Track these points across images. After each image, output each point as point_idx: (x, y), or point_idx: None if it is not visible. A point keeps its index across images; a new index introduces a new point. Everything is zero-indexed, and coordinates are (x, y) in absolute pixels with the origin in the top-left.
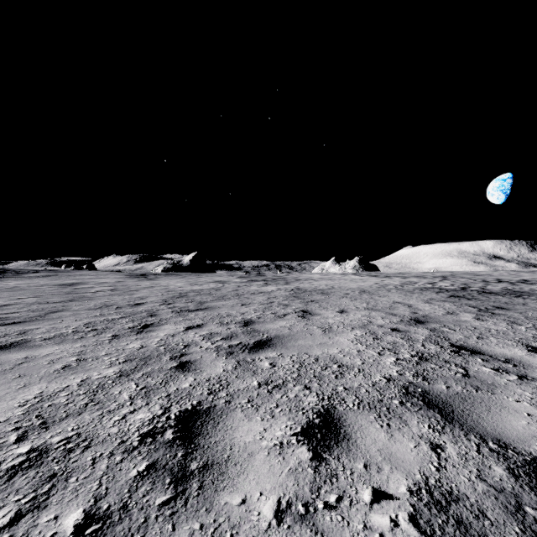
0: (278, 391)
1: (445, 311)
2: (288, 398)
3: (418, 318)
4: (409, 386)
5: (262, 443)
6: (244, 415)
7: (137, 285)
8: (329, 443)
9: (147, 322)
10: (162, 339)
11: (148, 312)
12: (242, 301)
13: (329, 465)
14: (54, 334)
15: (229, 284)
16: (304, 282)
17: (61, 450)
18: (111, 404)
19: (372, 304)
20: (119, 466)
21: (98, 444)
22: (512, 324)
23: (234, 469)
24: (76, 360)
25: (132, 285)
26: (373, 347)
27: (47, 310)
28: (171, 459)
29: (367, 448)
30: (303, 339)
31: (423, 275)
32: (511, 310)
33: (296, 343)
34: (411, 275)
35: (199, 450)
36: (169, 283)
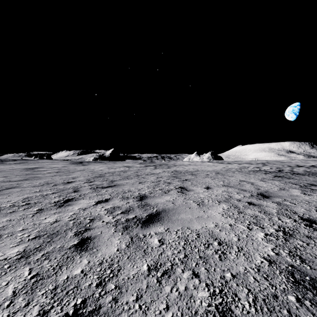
0: (167, 280)
1: (278, 187)
2: (178, 293)
3: (262, 193)
4: (293, 271)
5: None
6: None
7: (74, 169)
8: None
9: (69, 197)
10: (75, 213)
11: (74, 188)
12: (139, 180)
13: None
14: None
15: (132, 168)
16: (179, 167)
17: None
18: None
19: (227, 182)
20: None
21: None
22: None
23: None
24: None
25: (72, 169)
26: (241, 221)
27: (4, 187)
28: None
29: None
30: (184, 212)
31: (250, 162)
32: None
33: (179, 217)
34: (243, 162)
35: None
36: (95, 167)
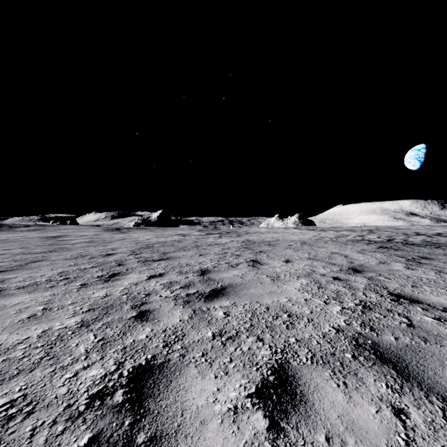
0: (231, 343)
1: (377, 261)
2: (241, 352)
3: (355, 267)
4: (359, 337)
5: (215, 407)
6: (198, 372)
7: (111, 238)
8: (286, 407)
9: (114, 271)
10: (126, 288)
11: (117, 262)
12: (200, 252)
13: (288, 437)
14: (28, 283)
15: (189, 237)
16: (253, 235)
17: (1, 416)
18: (65, 358)
19: (313, 255)
20: (59, 439)
21: (42, 408)
22: (439, 273)
23: (184, 443)
24: (43, 309)
25: (107, 238)
26: (319, 296)
27: (29, 259)
28: (117, 429)
29: (327, 414)
30: (254, 288)
31: (352, 229)
32: (435, 260)
33: (248, 292)
34: (343, 229)
35: (148, 416)
36: (138, 235)
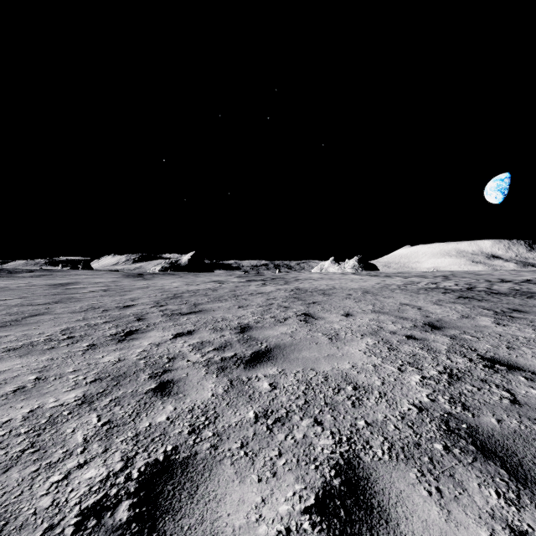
0: (280, 428)
1: (459, 314)
2: (294, 441)
3: (432, 323)
4: (449, 419)
5: (259, 529)
6: (235, 472)
7: (131, 285)
8: (359, 529)
9: (132, 328)
10: (145, 349)
11: (137, 316)
12: (239, 303)
13: None
14: (22, 343)
15: (227, 284)
16: (304, 282)
17: None
18: (56, 450)
19: (379, 307)
20: None
21: (13, 532)
22: None
23: None
24: (35, 379)
25: (127, 285)
26: (391, 361)
27: (27, 313)
28: None
29: None
30: (307, 349)
31: (423, 275)
32: (530, 313)
33: (300, 355)
34: (411, 275)
35: None
36: (165, 283)
